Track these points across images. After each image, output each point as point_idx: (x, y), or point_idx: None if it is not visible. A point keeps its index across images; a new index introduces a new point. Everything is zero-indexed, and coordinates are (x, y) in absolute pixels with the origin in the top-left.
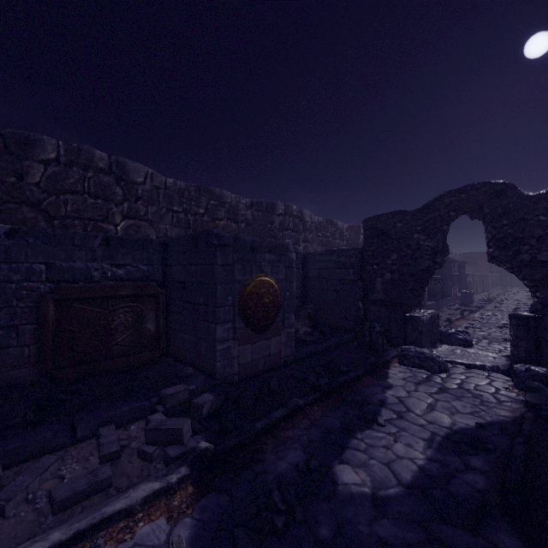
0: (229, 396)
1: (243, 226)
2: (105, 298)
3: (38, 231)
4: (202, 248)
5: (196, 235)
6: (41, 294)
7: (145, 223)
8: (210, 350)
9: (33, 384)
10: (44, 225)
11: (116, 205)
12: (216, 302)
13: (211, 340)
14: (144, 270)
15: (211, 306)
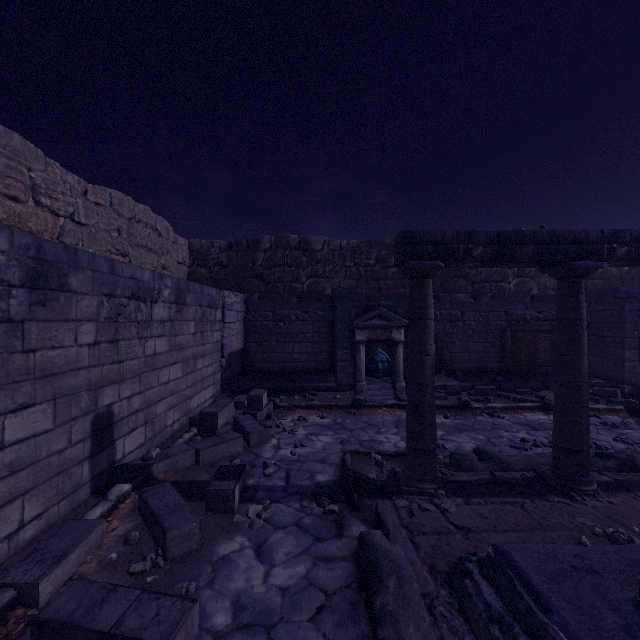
0: (638, 393)
1: (626, 269)
2: (533, 331)
3: (501, 296)
4: (609, 300)
5: (602, 291)
6: (503, 327)
7: (529, 279)
8: (617, 366)
9: (499, 372)
10: (470, 288)
11: (508, 269)
12: (624, 335)
13: (618, 359)
14: (554, 314)
15: (619, 338)
